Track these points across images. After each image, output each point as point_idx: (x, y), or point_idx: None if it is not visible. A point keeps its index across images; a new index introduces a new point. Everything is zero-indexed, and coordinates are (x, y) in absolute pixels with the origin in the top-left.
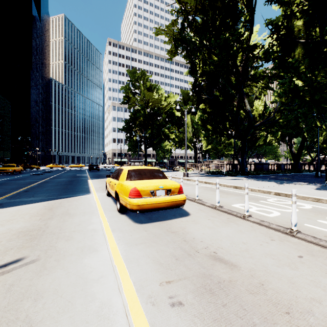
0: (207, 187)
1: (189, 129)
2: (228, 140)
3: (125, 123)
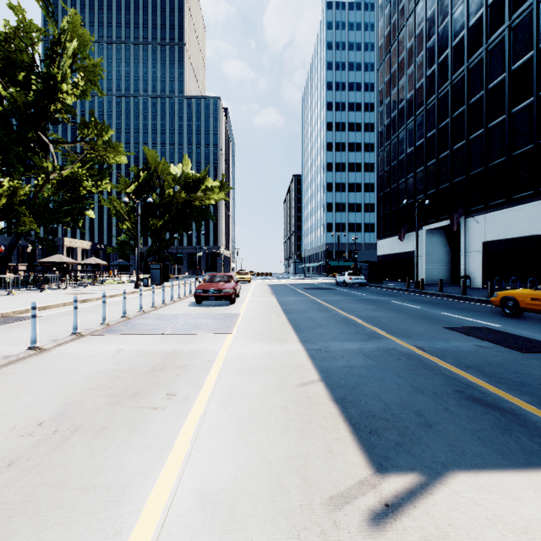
0: None
1: None
2: None
3: None
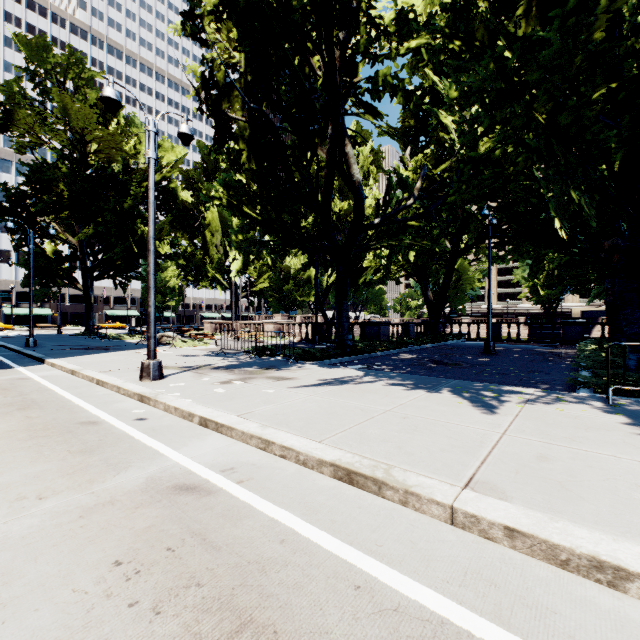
0: (173, 499)
1: (218, 238)
2: (303, 269)
3: (5, 195)
